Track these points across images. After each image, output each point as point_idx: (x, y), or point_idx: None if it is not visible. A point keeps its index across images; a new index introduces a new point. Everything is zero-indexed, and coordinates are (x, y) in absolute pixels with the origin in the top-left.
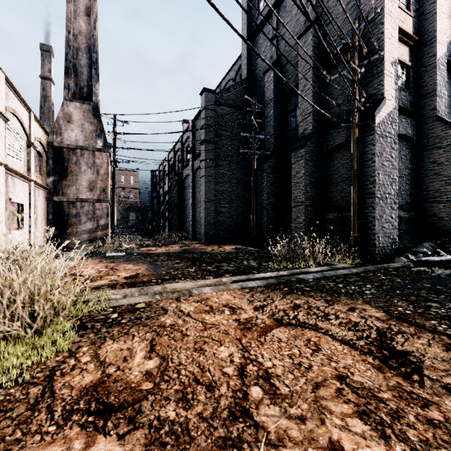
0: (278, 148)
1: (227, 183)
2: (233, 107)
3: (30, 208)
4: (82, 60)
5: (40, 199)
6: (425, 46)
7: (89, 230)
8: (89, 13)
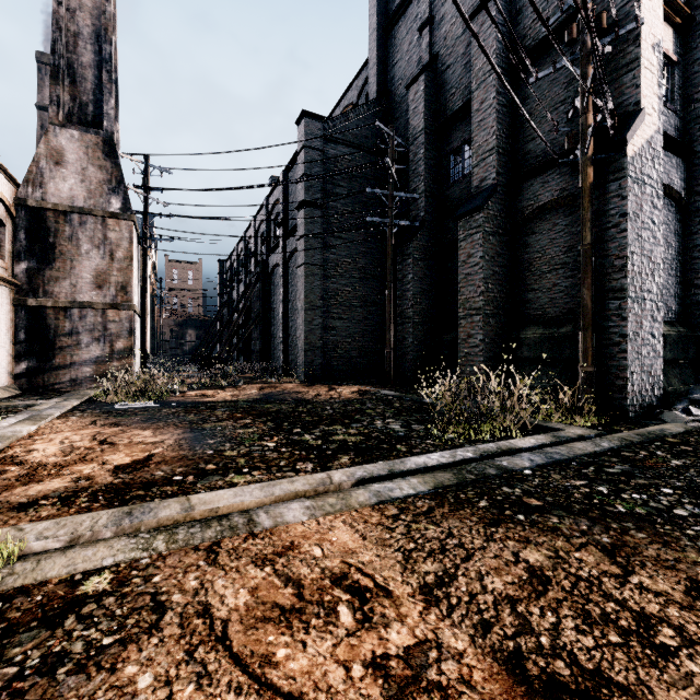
0: (433, 216)
1: (343, 278)
2: (354, 147)
3: None
4: (85, 55)
5: None
6: None
7: (96, 360)
8: None
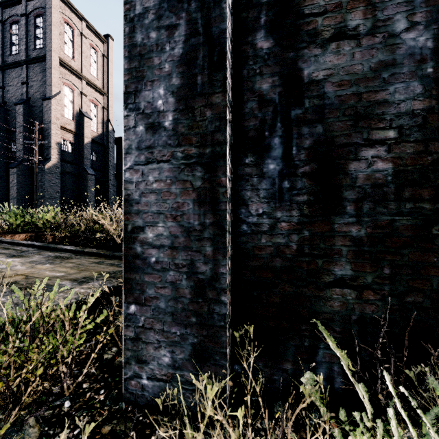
0: (4, 161)
1: None
2: None
3: None
4: None
5: None
6: (81, 137)
7: None
8: None
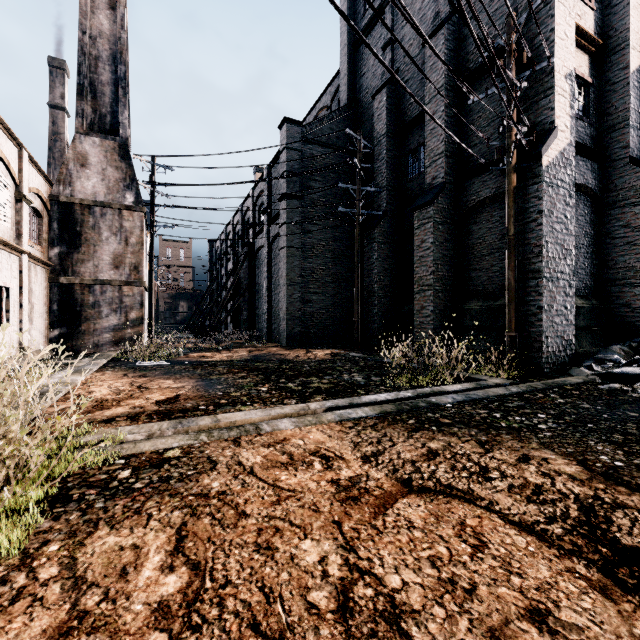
0: (394, 206)
1: (318, 258)
2: (328, 146)
3: (21, 293)
4: (104, 74)
5: (38, 280)
6: (613, 54)
7: (114, 327)
8: (115, 4)
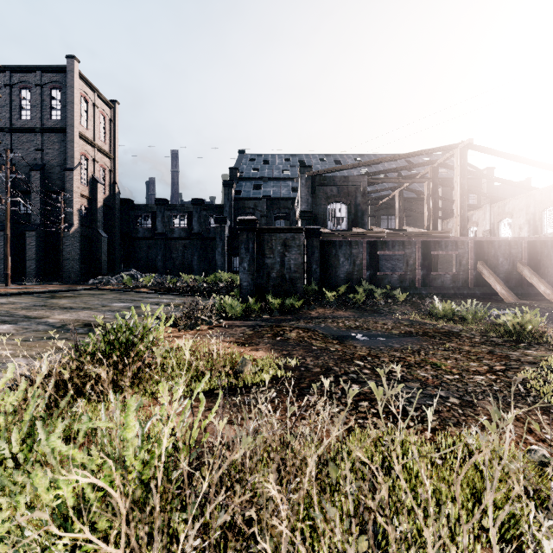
0: (13, 222)
1: None
2: None
3: None
4: None
5: None
6: (94, 201)
7: None
8: None
